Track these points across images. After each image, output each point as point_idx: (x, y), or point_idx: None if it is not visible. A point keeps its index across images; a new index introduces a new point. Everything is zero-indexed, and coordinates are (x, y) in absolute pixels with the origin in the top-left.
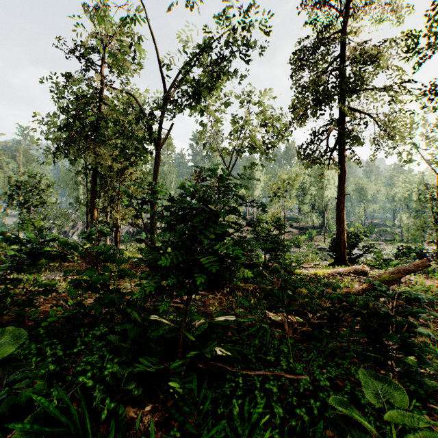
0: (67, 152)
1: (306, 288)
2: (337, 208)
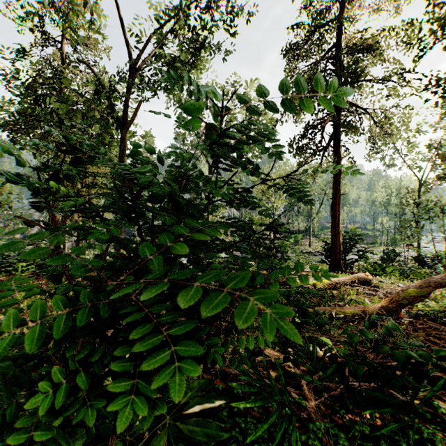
0: (23, 144)
1: (349, 333)
2: (331, 209)
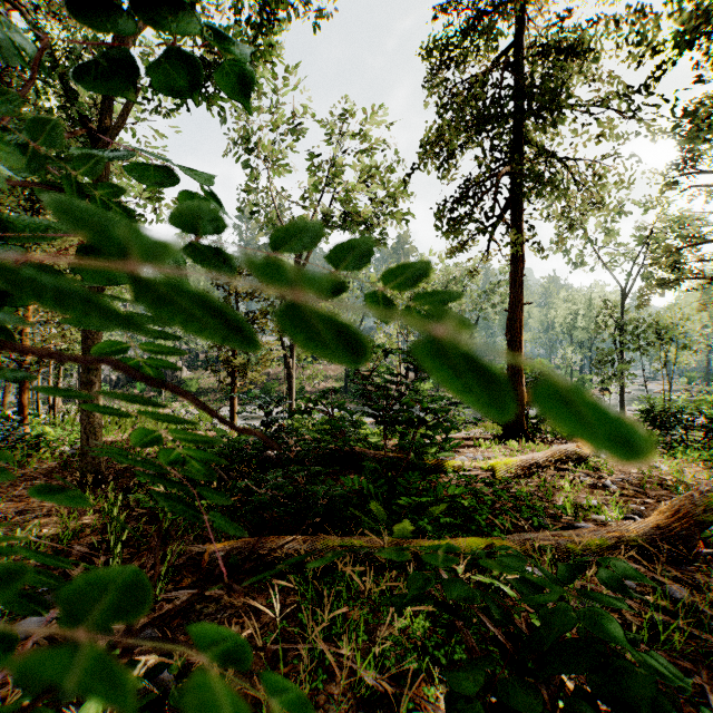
0: None
1: None
2: (508, 330)
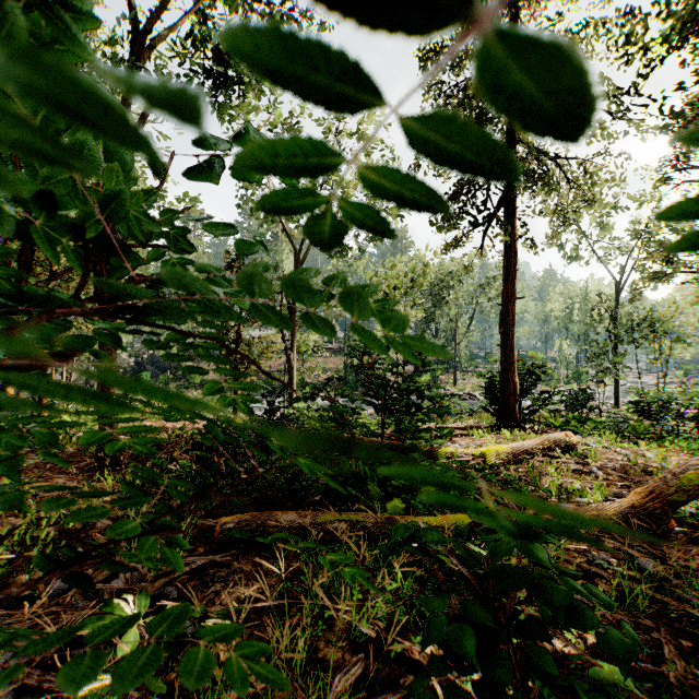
0: None
1: None
2: (501, 323)
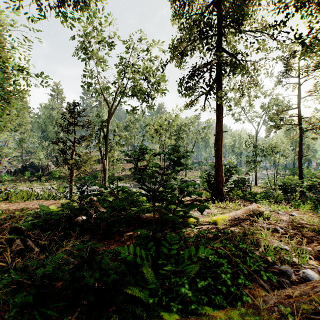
0: None
1: None
2: (215, 145)
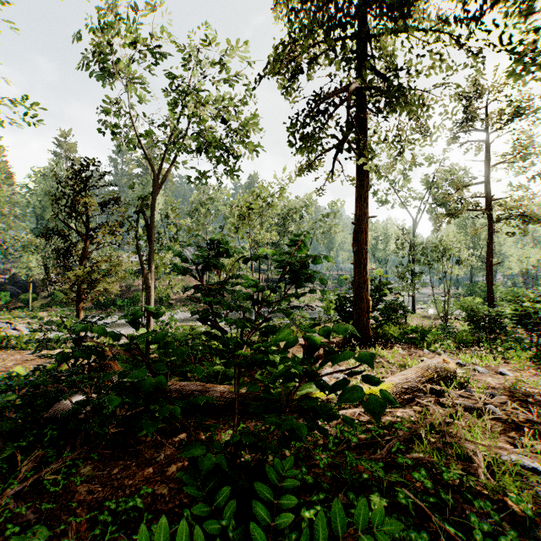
0: None
1: None
2: (355, 241)
